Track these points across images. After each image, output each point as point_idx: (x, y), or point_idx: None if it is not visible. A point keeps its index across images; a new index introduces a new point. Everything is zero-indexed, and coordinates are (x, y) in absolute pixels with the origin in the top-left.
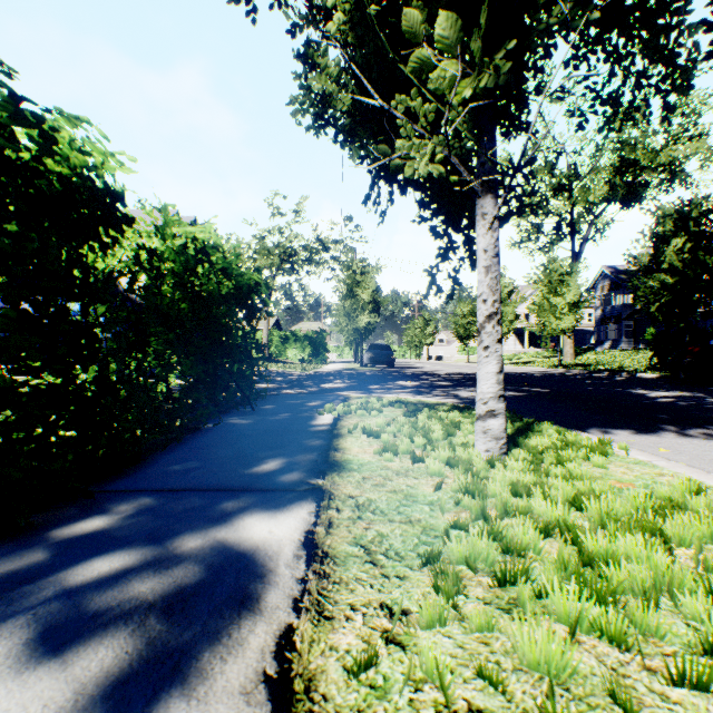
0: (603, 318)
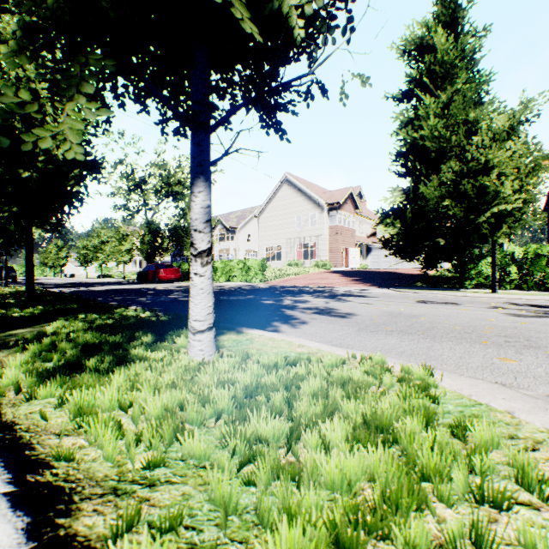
0: (175, 254)
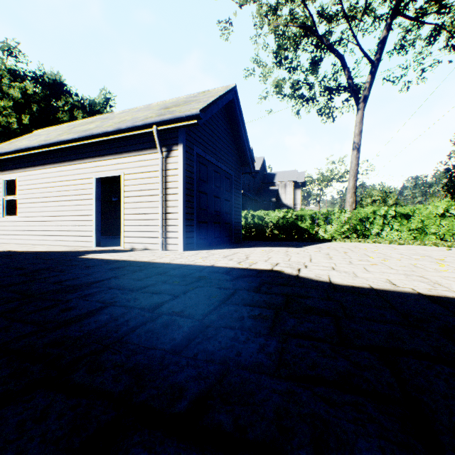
0: None
